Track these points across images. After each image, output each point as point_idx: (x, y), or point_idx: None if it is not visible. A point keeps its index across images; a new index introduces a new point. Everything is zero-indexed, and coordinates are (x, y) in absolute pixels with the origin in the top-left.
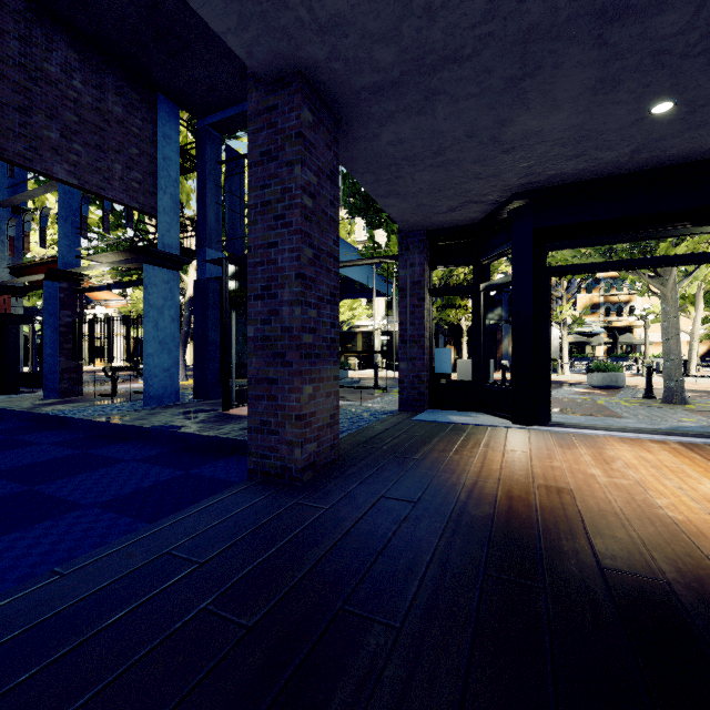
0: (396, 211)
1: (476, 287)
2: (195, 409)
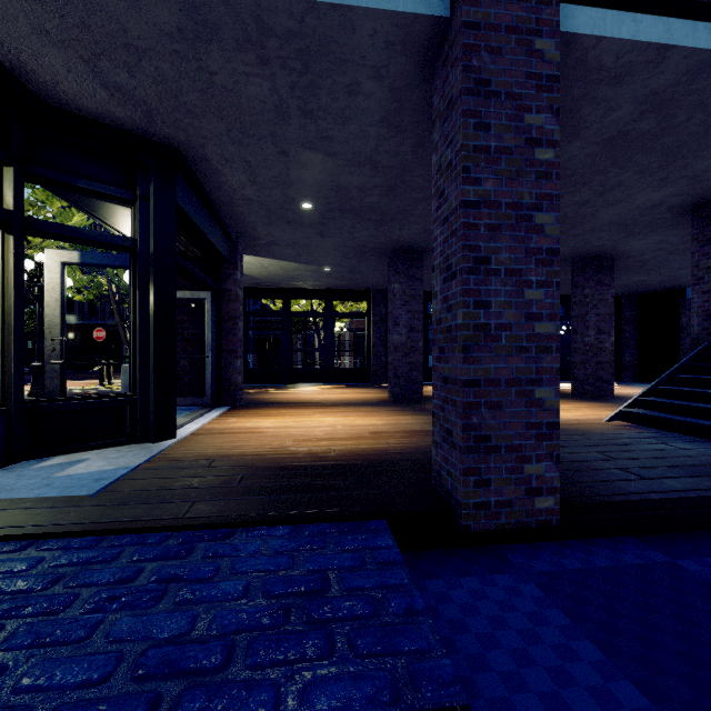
0: None
1: (18, 218)
2: None
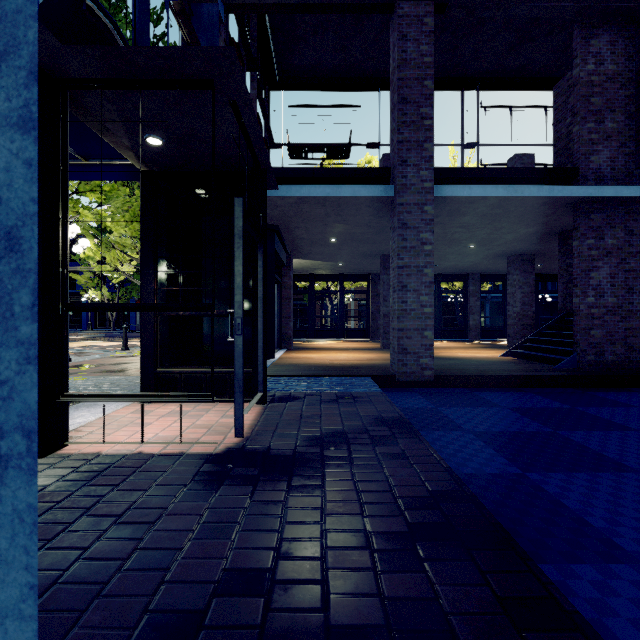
0: (271, 198)
1: None
2: (212, 489)
